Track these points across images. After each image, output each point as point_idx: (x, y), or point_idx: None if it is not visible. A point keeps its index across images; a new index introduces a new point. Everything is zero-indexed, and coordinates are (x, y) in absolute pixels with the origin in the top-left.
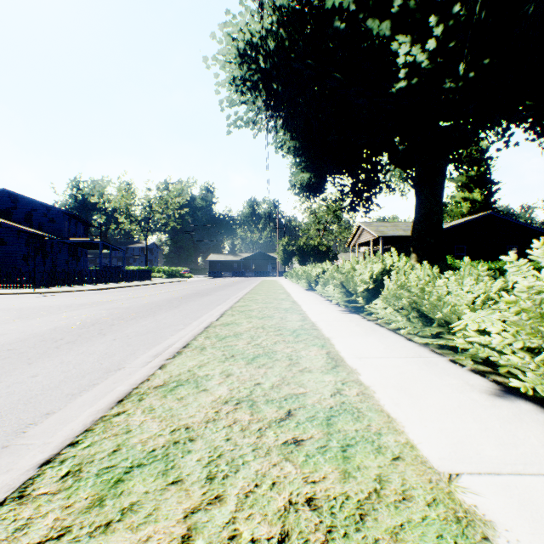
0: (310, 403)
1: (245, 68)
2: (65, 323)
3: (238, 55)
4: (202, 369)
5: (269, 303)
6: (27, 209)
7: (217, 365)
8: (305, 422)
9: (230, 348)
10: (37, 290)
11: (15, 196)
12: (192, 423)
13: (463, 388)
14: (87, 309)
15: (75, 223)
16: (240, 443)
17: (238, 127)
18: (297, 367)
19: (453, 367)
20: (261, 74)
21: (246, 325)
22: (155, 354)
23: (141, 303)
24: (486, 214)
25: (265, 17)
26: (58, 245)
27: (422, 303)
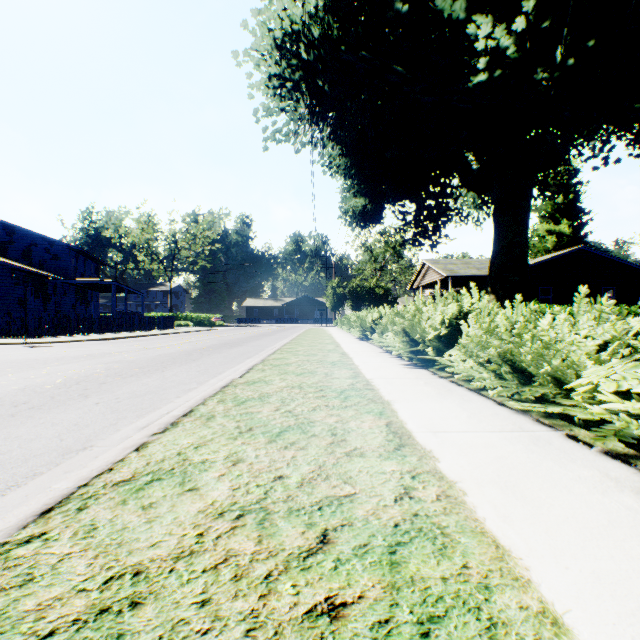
0: (361, 516)
1: (283, 64)
2: (41, 381)
3: (275, 47)
4: (200, 451)
5: (312, 356)
6: (25, 244)
7: (223, 443)
8: (351, 558)
9: (249, 417)
10: (30, 340)
11: (11, 228)
12: (149, 562)
13: (605, 484)
14: (79, 363)
15: (83, 260)
16: (224, 613)
17: (277, 142)
18: (343, 448)
19: (576, 448)
20: (303, 71)
21: (277, 383)
22: (145, 425)
23: (152, 356)
24: (577, 249)
25: (309, 0)
26: (62, 286)
27: (519, 353)
